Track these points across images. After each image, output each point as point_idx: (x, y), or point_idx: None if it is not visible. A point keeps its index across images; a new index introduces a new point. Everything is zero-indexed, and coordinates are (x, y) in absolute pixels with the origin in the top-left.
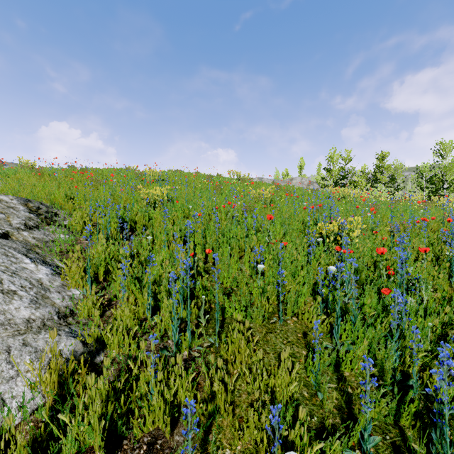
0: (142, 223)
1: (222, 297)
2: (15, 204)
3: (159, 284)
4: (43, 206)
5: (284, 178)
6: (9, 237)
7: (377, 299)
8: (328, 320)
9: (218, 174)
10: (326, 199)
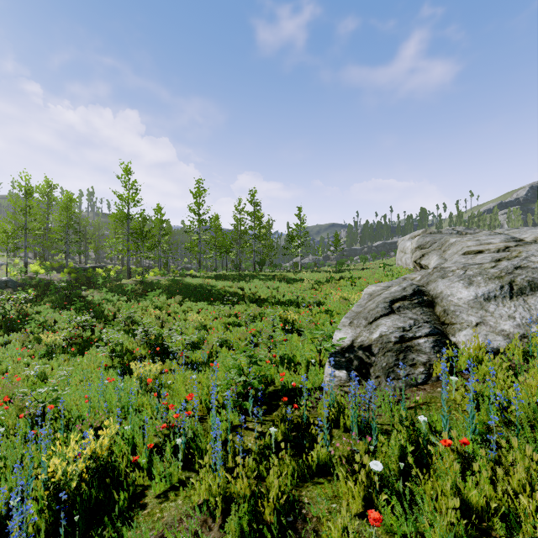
0: None
1: None
2: None
3: None
4: None
5: None
6: None
7: None
8: None
9: None
10: None
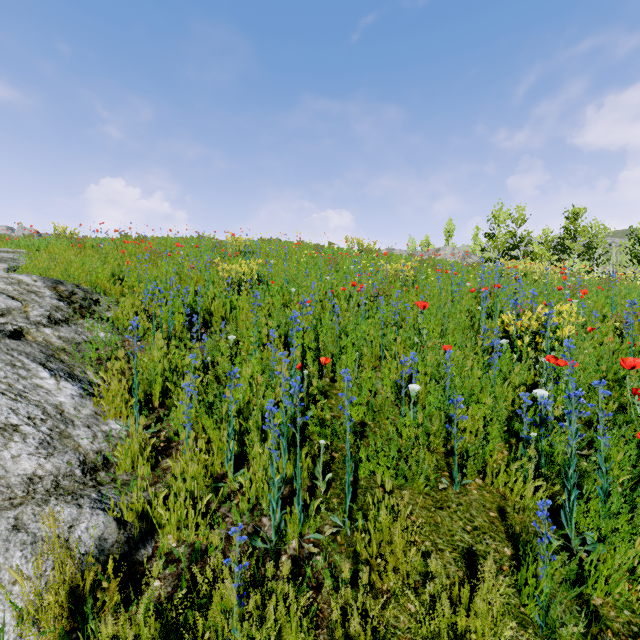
0: (221, 315)
1: (351, 440)
2: (39, 288)
3: (246, 417)
4: (79, 291)
5: (424, 249)
6: (23, 336)
7: (634, 451)
8: (550, 492)
9: (330, 244)
10: (501, 278)
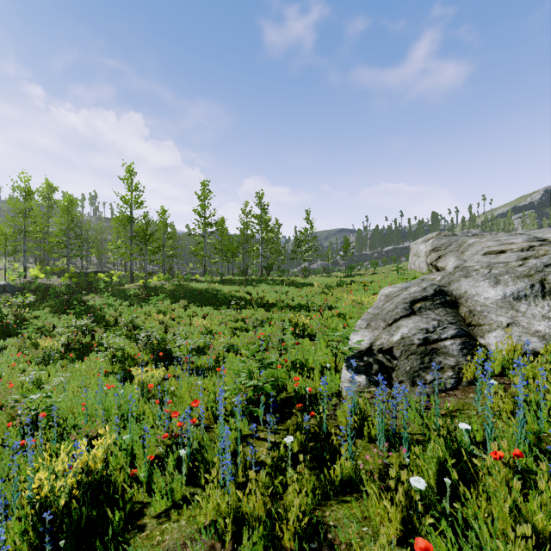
0: None
1: None
2: None
3: None
4: None
5: None
6: None
7: None
8: None
9: None
10: None
